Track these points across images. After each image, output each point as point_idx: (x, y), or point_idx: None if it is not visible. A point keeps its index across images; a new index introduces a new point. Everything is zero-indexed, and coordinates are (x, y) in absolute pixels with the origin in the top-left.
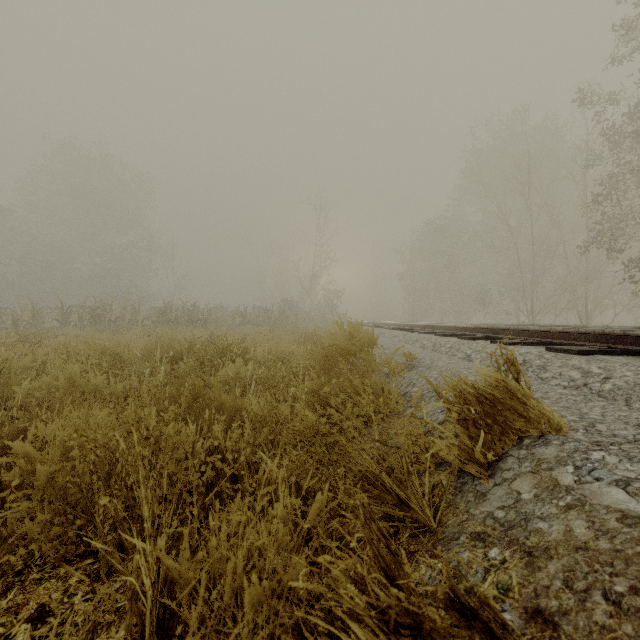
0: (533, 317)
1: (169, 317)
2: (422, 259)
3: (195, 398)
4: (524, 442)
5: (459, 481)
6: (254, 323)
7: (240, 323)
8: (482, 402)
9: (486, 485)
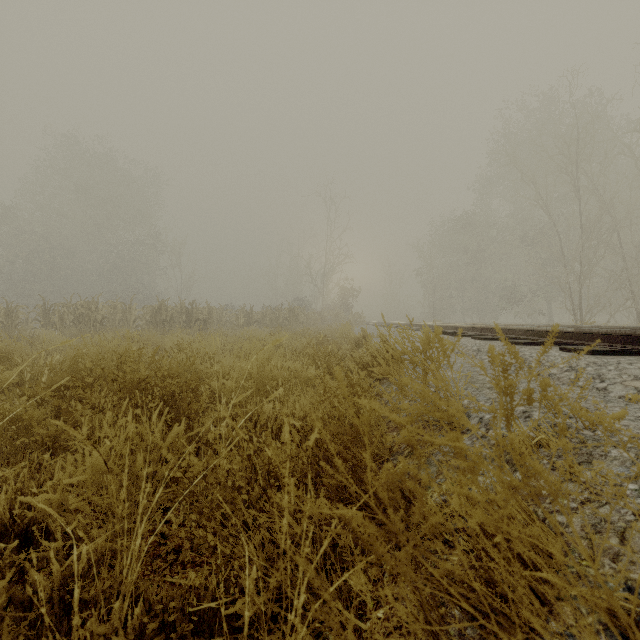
0: (582, 317)
1: (164, 317)
2: (442, 255)
3: None
4: None
5: None
6: (261, 323)
7: (244, 323)
8: None
9: None
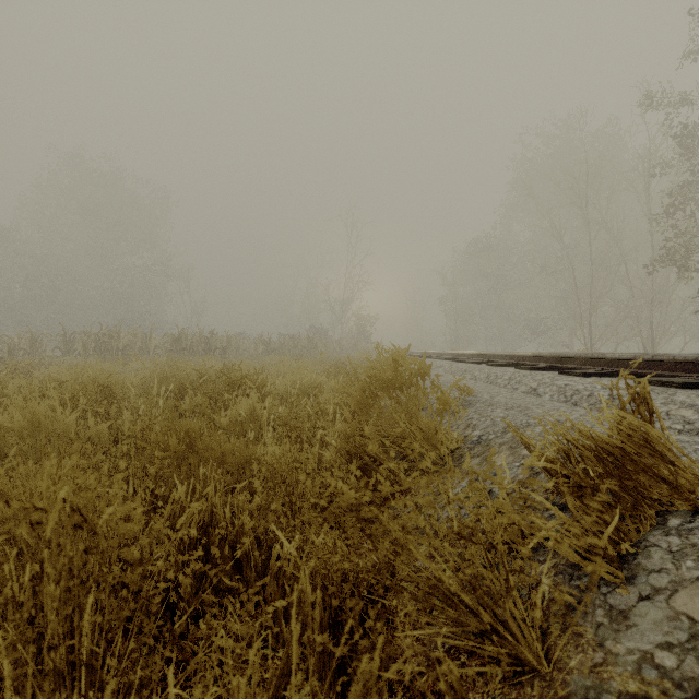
0: (591, 345)
1: (184, 345)
2: (465, 282)
3: (189, 446)
4: (670, 522)
5: (573, 584)
6: (279, 352)
7: (263, 352)
8: (603, 460)
9: (624, 597)
